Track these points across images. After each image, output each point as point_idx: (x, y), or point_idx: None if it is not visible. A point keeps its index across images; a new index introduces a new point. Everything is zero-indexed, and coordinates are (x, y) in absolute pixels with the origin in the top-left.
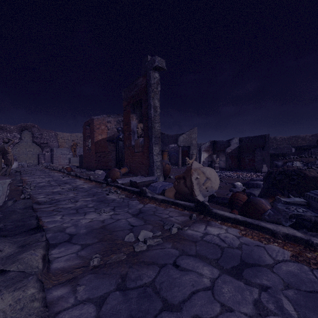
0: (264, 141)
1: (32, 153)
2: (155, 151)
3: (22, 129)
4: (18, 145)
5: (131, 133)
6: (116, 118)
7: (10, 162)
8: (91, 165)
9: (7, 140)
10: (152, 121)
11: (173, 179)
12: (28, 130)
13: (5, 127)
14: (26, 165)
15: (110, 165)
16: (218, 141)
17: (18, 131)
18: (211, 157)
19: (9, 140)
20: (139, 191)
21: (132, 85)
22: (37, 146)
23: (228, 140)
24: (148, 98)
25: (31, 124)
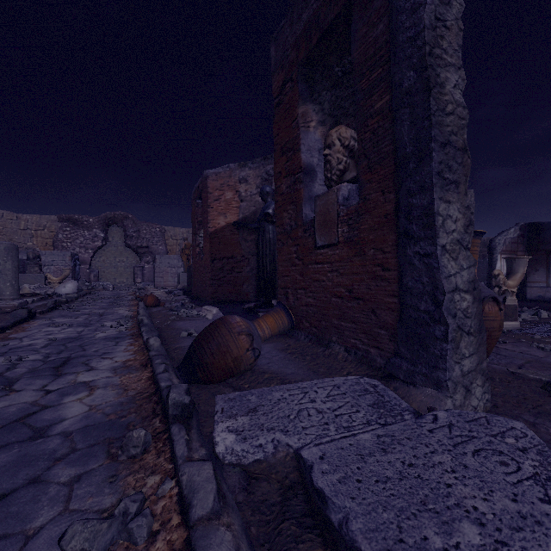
0: None
1: (124, 266)
2: (444, 229)
3: (108, 223)
4: (103, 252)
5: (302, 176)
6: (259, 167)
7: None
8: (203, 289)
9: None
10: (429, 49)
11: (505, 374)
12: (118, 224)
13: (81, 220)
14: (111, 286)
15: (245, 292)
16: (549, 224)
17: (101, 227)
18: None
19: None
20: None
21: None
22: (133, 252)
23: None
24: None
25: (121, 213)
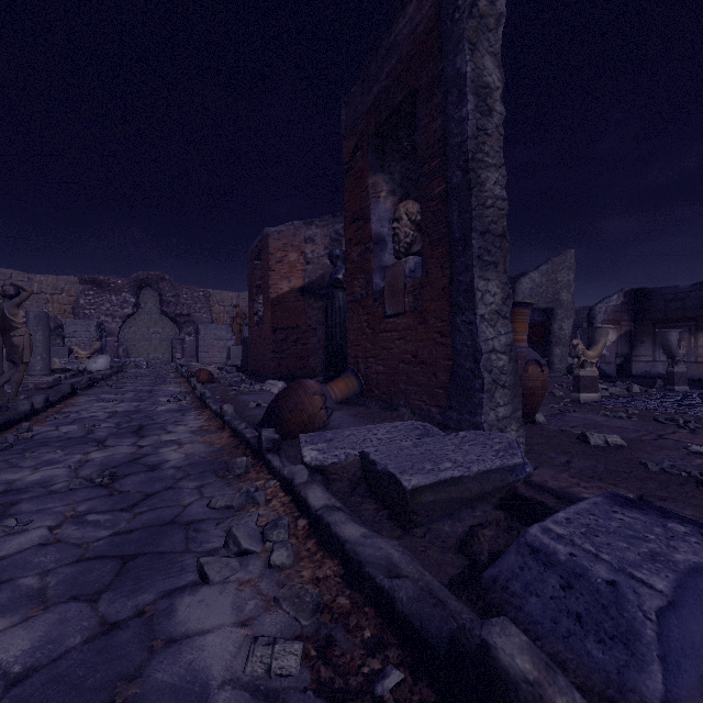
0: None
1: (159, 338)
2: (483, 302)
3: (140, 285)
4: (134, 321)
5: (373, 246)
6: (327, 226)
7: (21, 354)
8: (263, 364)
9: (12, 289)
10: (471, 156)
11: (554, 431)
12: (152, 287)
13: (107, 282)
14: (144, 363)
15: (311, 366)
16: (655, 291)
17: (132, 291)
18: (627, 342)
19: (18, 291)
20: (438, 633)
21: (374, 59)
22: (170, 322)
23: (702, 283)
24: (450, 54)
25: (156, 274)
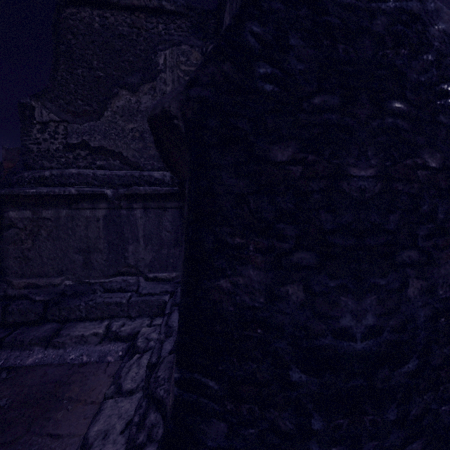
0: None
1: None
2: None
3: None
4: None
5: None
6: None
7: None
8: None
9: None
10: None
11: None
12: None
13: None
14: None
15: None
16: None
17: None
18: None
19: None
20: None
21: None
22: None
23: None
24: None
25: None
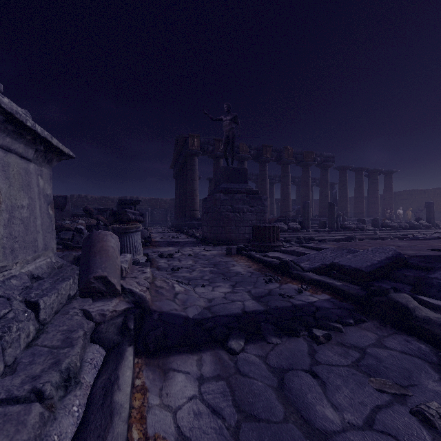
0: (65, 202)
1: None
2: None
3: None
4: None
5: None
6: None
7: None
8: None
9: None
10: None
11: None
12: None
13: None
14: None
15: None
16: None
17: None
18: None
19: None
20: None
21: None
22: None
23: None
24: None
25: None
